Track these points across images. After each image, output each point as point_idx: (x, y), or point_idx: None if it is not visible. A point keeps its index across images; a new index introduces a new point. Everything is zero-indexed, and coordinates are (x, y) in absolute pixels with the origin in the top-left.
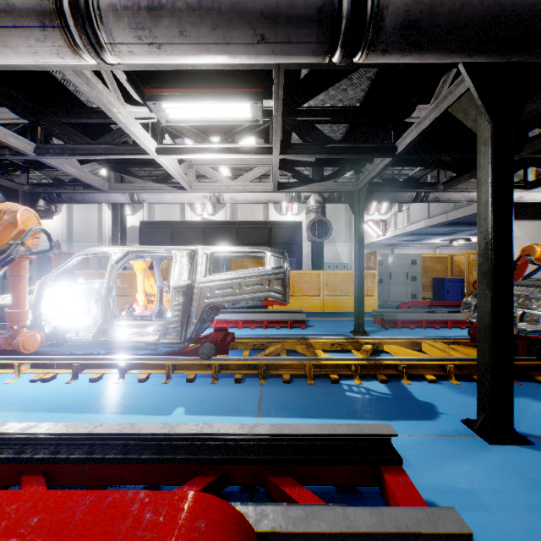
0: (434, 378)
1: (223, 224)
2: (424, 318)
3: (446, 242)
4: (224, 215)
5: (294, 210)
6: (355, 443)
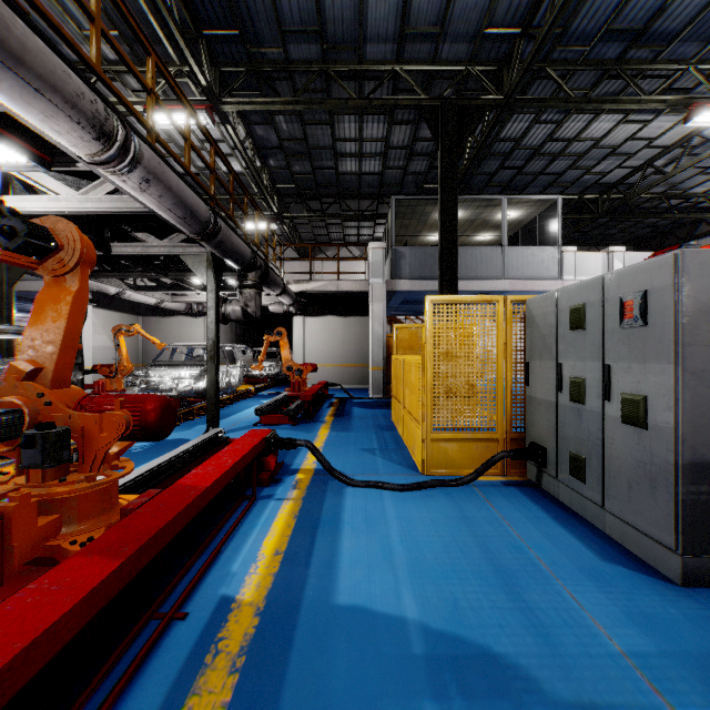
0: None
1: None
2: None
3: None
4: None
5: None
6: (212, 440)
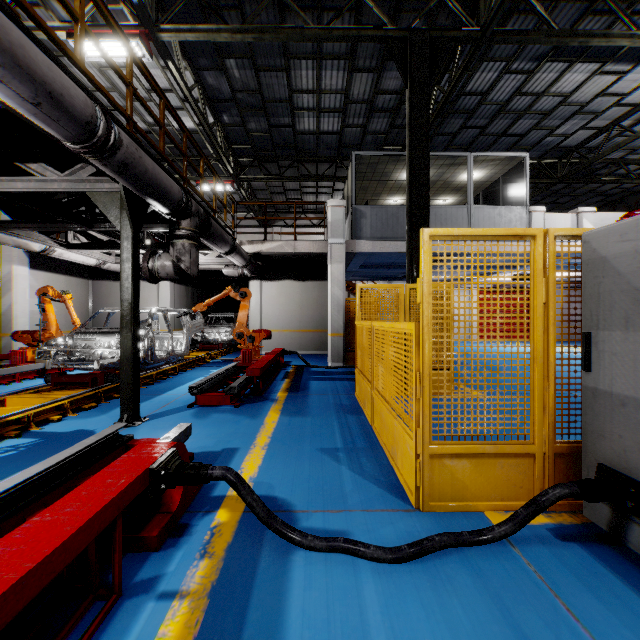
0: (61, 416)
1: None
2: None
3: None
4: None
5: None
6: (104, 443)
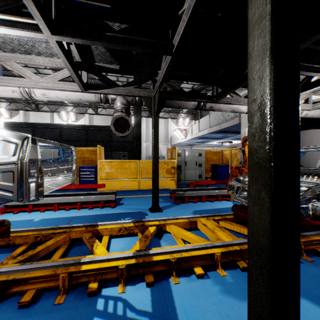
0: (202, 272)
1: (75, 126)
2: (204, 194)
3: (220, 143)
4: (84, 122)
5: (132, 121)
6: None
